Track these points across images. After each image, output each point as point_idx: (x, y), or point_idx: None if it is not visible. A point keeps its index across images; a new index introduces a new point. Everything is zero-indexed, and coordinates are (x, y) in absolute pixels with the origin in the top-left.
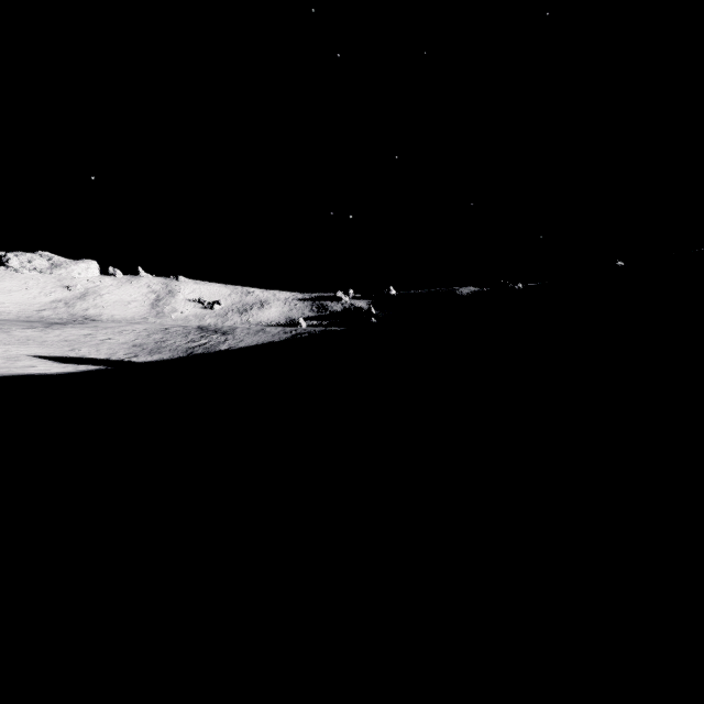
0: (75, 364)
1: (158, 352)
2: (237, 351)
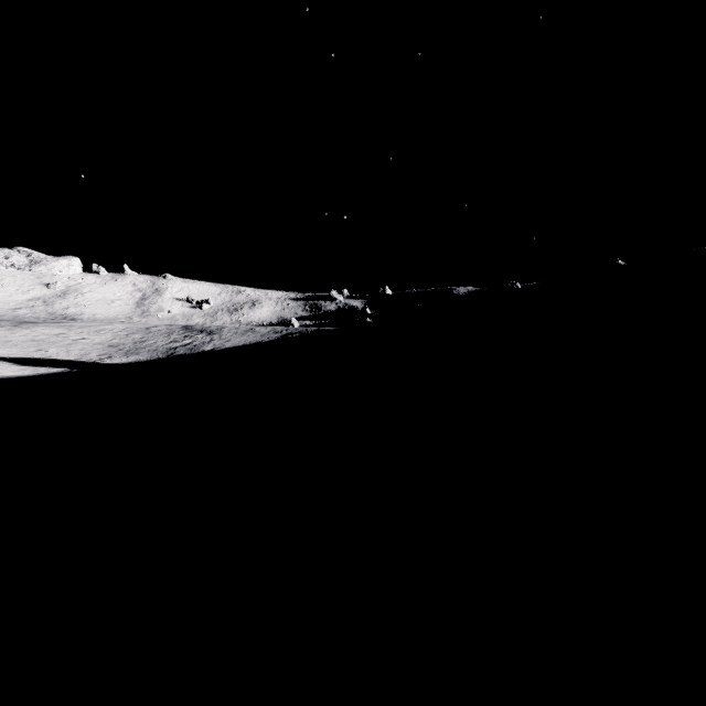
0: (36, 366)
1: (136, 353)
2: (221, 352)
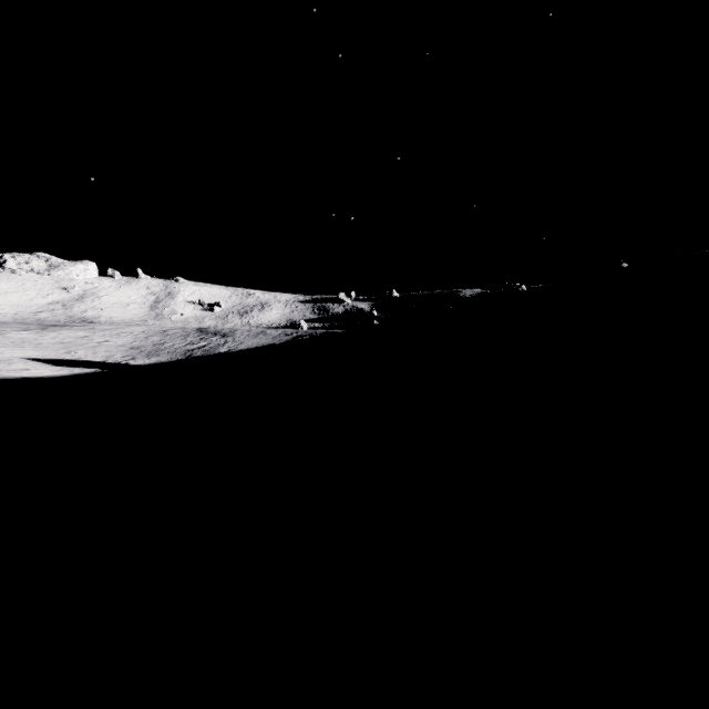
0: (70, 367)
1: (156, 355)
2: (236, 353)
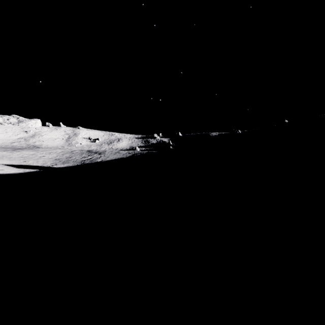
0: (24, 168)
1: (67, 162)
2: (105, 162)
